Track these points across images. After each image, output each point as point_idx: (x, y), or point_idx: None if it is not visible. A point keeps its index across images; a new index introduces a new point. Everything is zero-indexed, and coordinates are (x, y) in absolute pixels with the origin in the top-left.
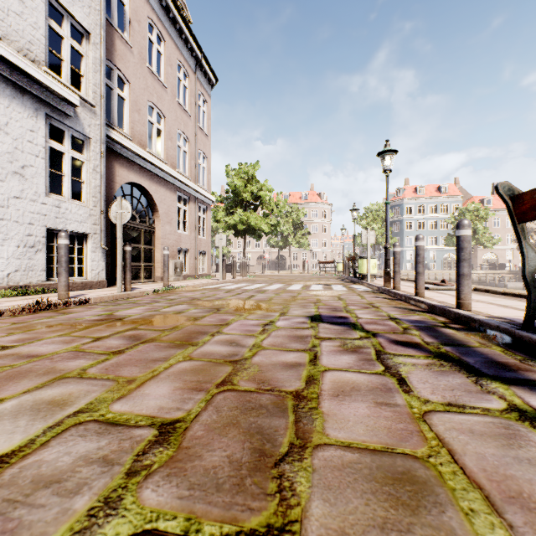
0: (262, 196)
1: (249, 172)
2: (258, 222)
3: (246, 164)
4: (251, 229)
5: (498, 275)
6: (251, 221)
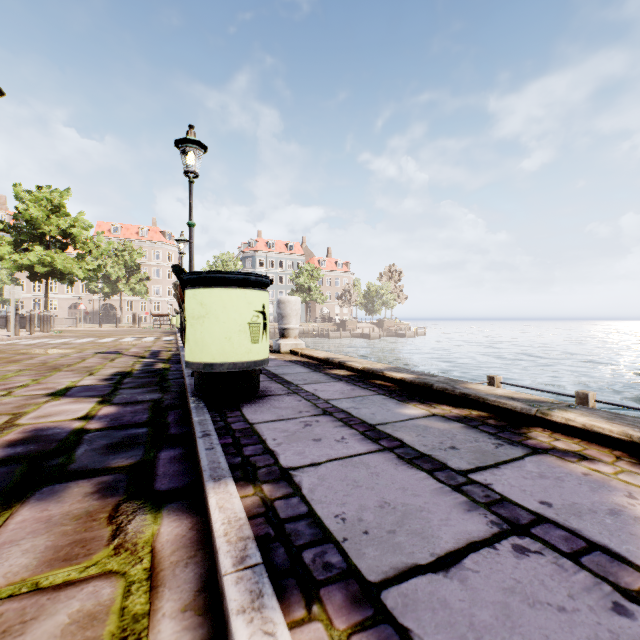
0: (75, 234)
1: (55, 201)
2: (69, 265)
3: (50, 187)
4: (58, 273)
5: (327, 326)
6: (58, 263)
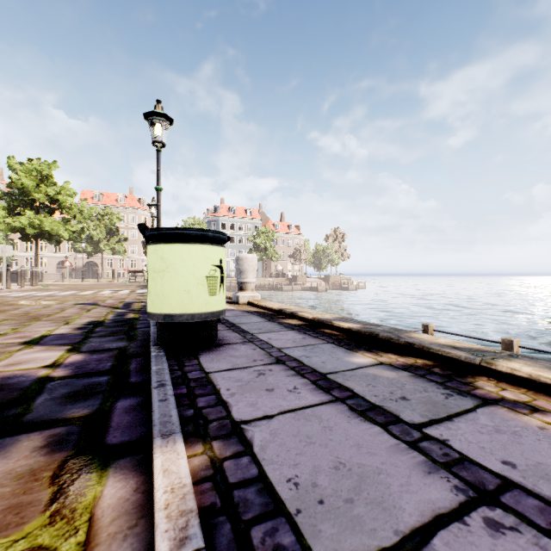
0: (61, 200)
1: (44, 171)
2: (56, 227)
3: (39, 160)
4: (47, 234)
5: (281, 281)
6: (46, 226)
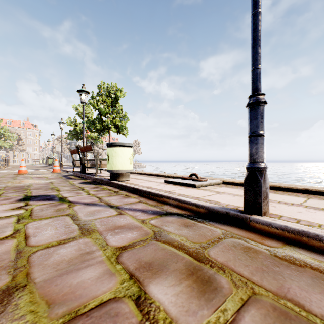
0: (5, 134)
1: None
2: (4, 144)
3: None
4: None
5: None
6: (0, 143)
